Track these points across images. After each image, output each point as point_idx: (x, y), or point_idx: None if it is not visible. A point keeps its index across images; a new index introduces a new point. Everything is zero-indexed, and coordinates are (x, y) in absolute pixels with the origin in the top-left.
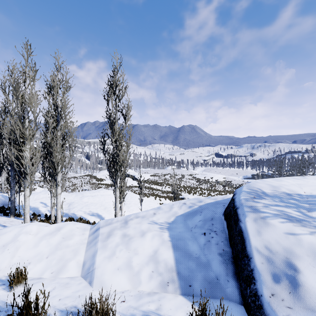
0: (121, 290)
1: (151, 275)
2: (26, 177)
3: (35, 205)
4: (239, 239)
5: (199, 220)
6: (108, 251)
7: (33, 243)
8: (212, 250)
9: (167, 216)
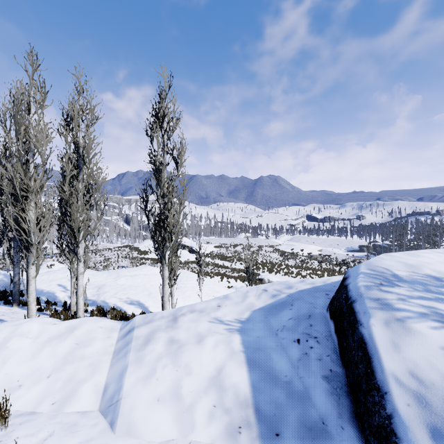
0: (161, 440)
1: (212, 413)
2: (31, 250)
3: (51, 289)
4: (360, 355)
5: (288, 318)
6: (144, 367)
7: (30, 351)
8: (311, 369)
9: (238, 310)
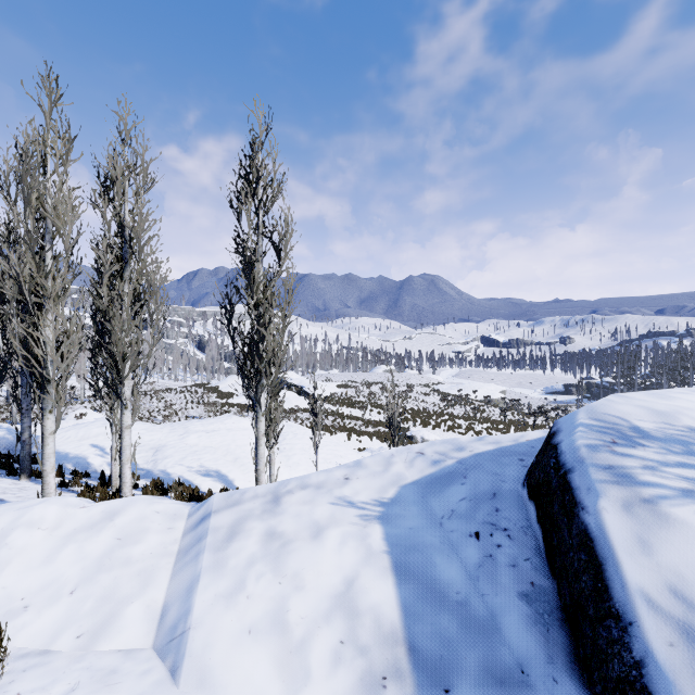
0: None
1: (339, 654)
2: (48, 389)
3: (80, 452)
4: (584, 559)
5: (460, 499)
6: (227, 577)
7: (43, 551)
8: (500, 582)
9: (377, 485)
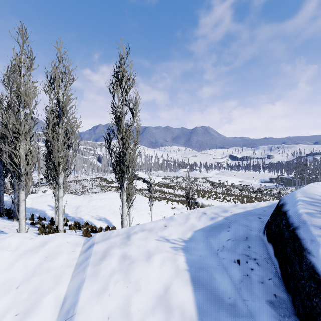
0: None
1: None
2: (21, 179)
3: (42, 208)
4: (314, 287)
5: (227, 239)
6: (99, 282)
7: (7, 263)
8: (254, 292)
9: (181, 230)
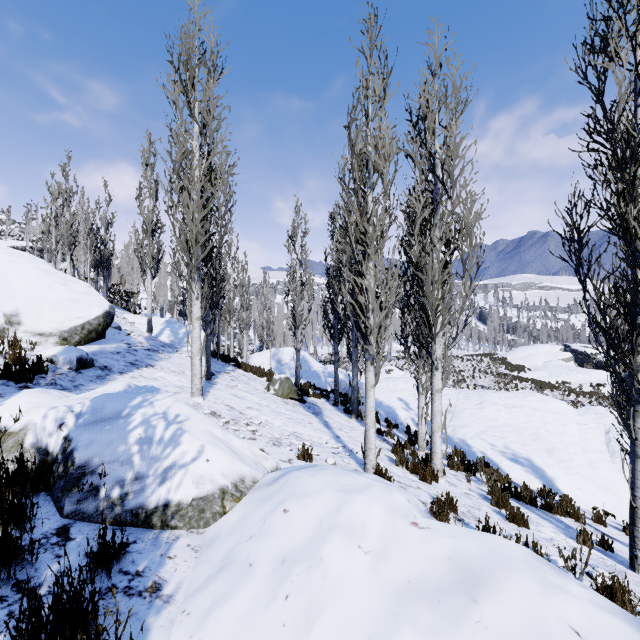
0: None
1: None
2: (369, 340)
3: (390, 402)
4: None
5: None
6: None
7: (364, 612)
8: None
9: None
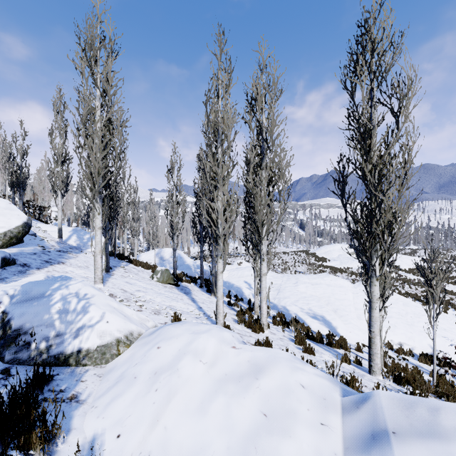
0: None
1: None
2: (219, 242)
3: (239, 284)
4: None
5: None
6: None
7: (200, 392)
8: None
9: None
